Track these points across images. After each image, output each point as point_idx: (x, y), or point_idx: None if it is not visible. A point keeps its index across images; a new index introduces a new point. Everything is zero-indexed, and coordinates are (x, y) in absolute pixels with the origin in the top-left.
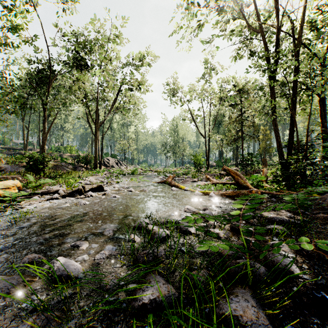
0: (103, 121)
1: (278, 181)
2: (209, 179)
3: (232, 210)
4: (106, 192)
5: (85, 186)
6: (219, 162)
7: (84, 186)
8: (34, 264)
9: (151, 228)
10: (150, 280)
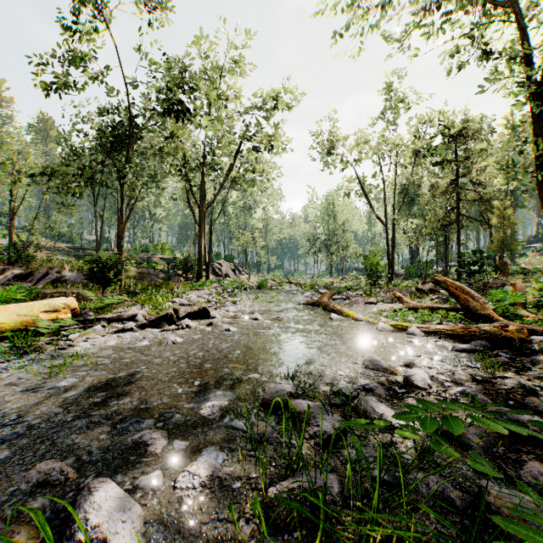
0: (212, 200)
1: None
2: (402, 300)
3: (470, 368)
4: (214, 320)
5: (181, 309)
6: (411, 269)
7: (177, 309)
8: (47, 488)
9: (300, 408)
10: None
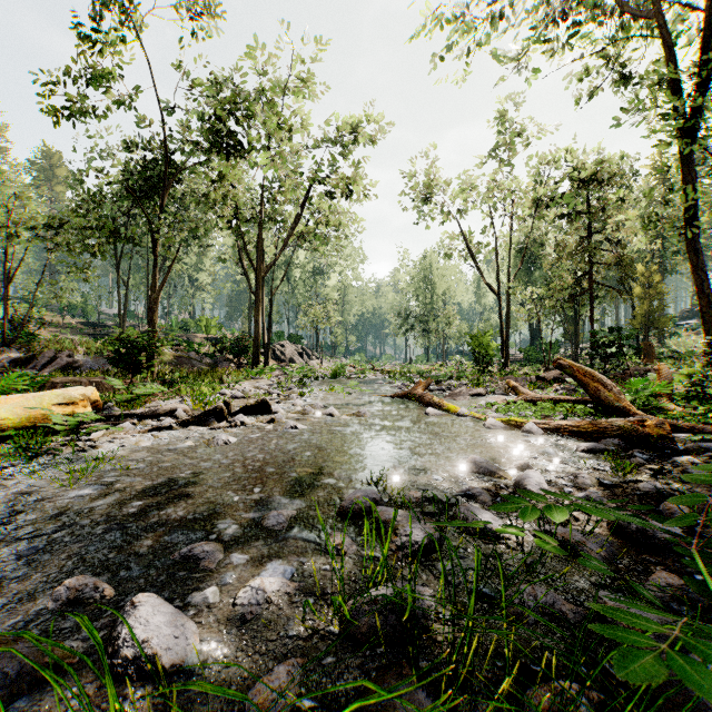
0: (272, 262)
1: (700, 396)
2: (517, 390)
3: (598, 471)
4: (276, 416)
5: (233, 402)
6: (531, 352)
7: (229, 401)
8: (80, 606)
9: (385, 516)
10: (398, 709)
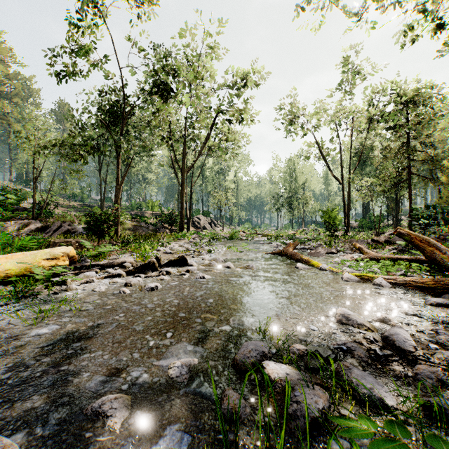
0: (191, 165)
1: None
2: (362, 250)
3: None
4: (190, 268)
5: (164, 256)
6: (364, 222)
7: (159, 257)
8: None
9: (275, 374)
10: None
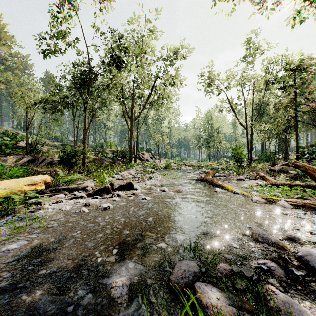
0: (138, 115)
1: None
2: (264, 178)
3: None
4: (135, 191)
5: (117, 182)
6: (262, 156)
7: (113, 183)
8: None
9: (207, 299)
10: None
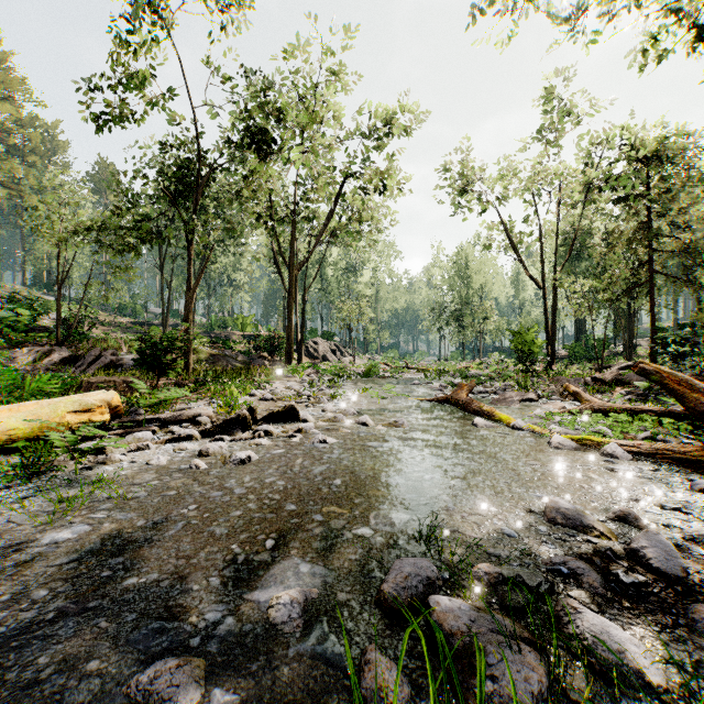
0: (305, 259)
1: None
2: (579, 396)
3: None
4: (304, 426)
5: (261, 405)
6: (578, 349)
7: (254, 407)
8: None
9: (451, 622)
10: None
